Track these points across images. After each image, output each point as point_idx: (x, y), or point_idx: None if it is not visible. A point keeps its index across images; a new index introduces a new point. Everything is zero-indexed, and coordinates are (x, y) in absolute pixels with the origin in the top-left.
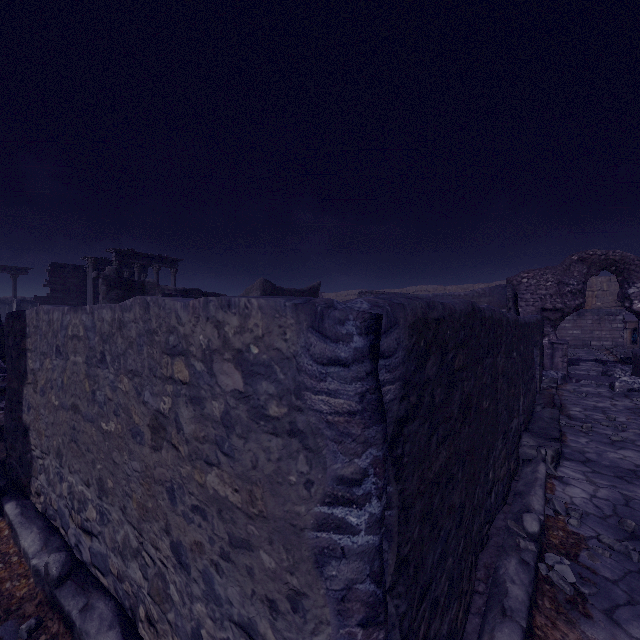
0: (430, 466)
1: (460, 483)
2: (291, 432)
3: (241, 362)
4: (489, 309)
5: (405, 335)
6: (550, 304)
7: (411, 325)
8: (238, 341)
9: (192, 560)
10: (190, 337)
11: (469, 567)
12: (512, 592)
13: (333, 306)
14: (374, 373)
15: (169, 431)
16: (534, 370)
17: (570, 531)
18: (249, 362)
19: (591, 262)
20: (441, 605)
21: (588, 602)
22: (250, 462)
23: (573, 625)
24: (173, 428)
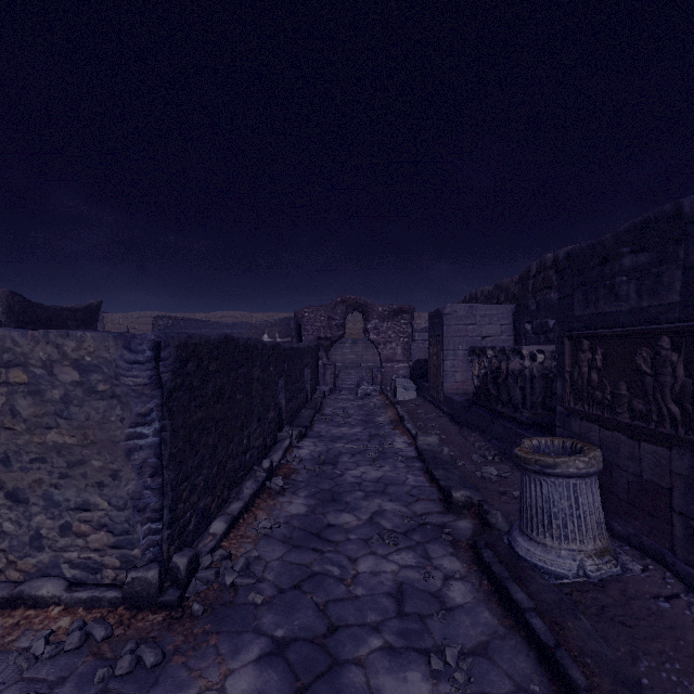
0: (190, 416)
1: (214, 434)
2: (113, 396)
3: (78, 366)
4: (245, 338)
5: (174, 351)
6: (323, 334)
7: (177, 346)
8: (76, 355)
9: (31, 493)
10: (29, 354)
11: (222, 485)
12: (246, 492)
13: (136, 337)
14: (157, 367)
15: (0, 420)
16: (304, 384)
17: (292, 468)
18: (84, 365)
19: (348, 304)
20: (199, 491)
21: (286, 491)
22: (85, 418)
23: (275, 499)
24: (7, 416)
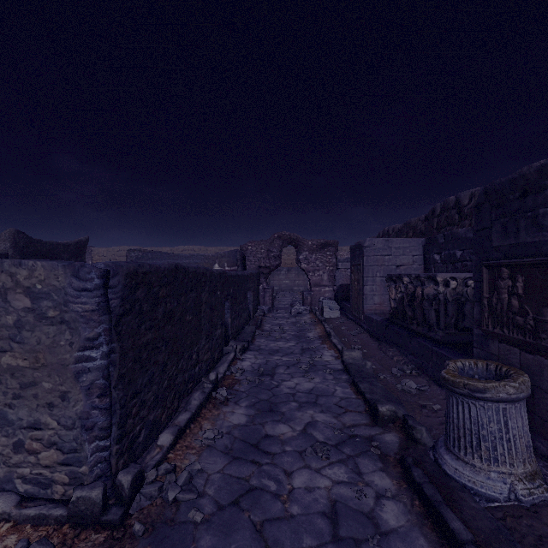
0: (140, 338)
1: (164, 352)
2: (62, 322)
3: (30, 293)
4: (194, 267)
5: (123, 279)
6: (263, 263)
7: (126, 274)
8: (27, 283)
9: None
10: None
11: (172, 397)
12: (193, 403)
13: (85, 266)
14: (106, 294)
15: None
16: (247, 305)
17: (235, 379)
18: (35, 293)
19: (284, 239)
20: (148, 405)
21: (230, 401)
22: (36, 342)
23: (219, 409)
24: None
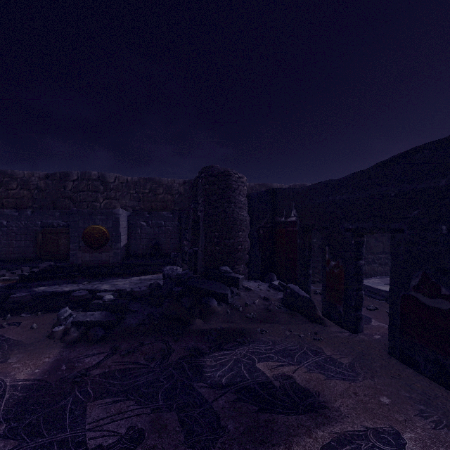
0: None
1: None
2: None
3: None
4: None
5: None
6: None
7: None
8: None
9: None
10: None
11: None
12: None
13: None
14: None
15: None
16: None
17: None
18: None
19: None
20: None
21: None
22: None
23: None
24: None
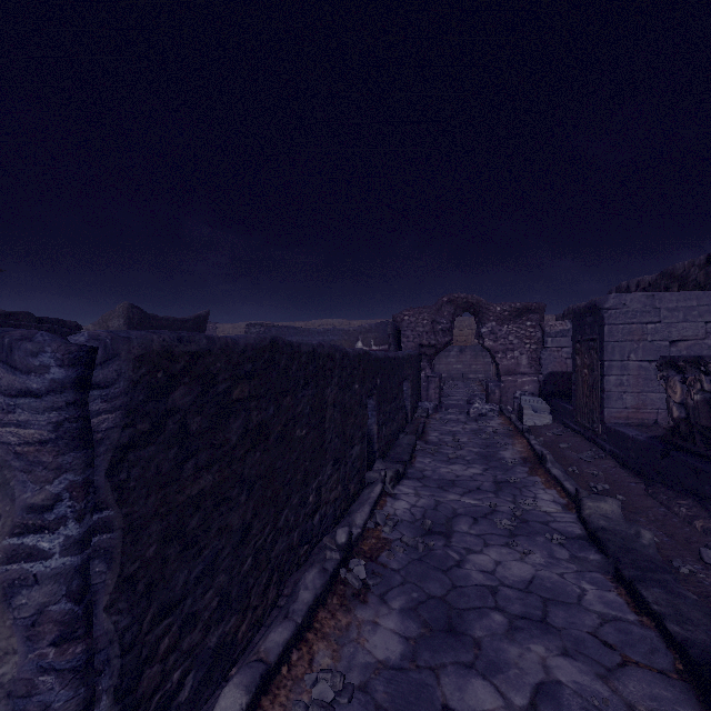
0: (181, 489)
1: (244, 505)
2: None
3: None
4: (311, 344)
5: (129, 367)
6: (426, 341)
7: (138, 357)
8: None
9: None
10: None
11: (264, 584)
12: (302, 597)
13: (30, 338)
14: (81, 403)
15: None
16: (403, 401)
17: (382, 538)
18: None
19: (457, 304)
20: (205, 619)
21: (370, 591)
22: None
23: (350, 612)
24: None
